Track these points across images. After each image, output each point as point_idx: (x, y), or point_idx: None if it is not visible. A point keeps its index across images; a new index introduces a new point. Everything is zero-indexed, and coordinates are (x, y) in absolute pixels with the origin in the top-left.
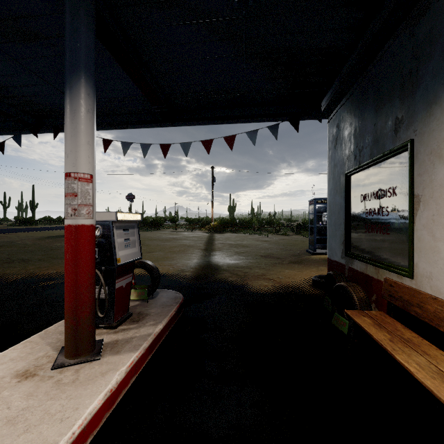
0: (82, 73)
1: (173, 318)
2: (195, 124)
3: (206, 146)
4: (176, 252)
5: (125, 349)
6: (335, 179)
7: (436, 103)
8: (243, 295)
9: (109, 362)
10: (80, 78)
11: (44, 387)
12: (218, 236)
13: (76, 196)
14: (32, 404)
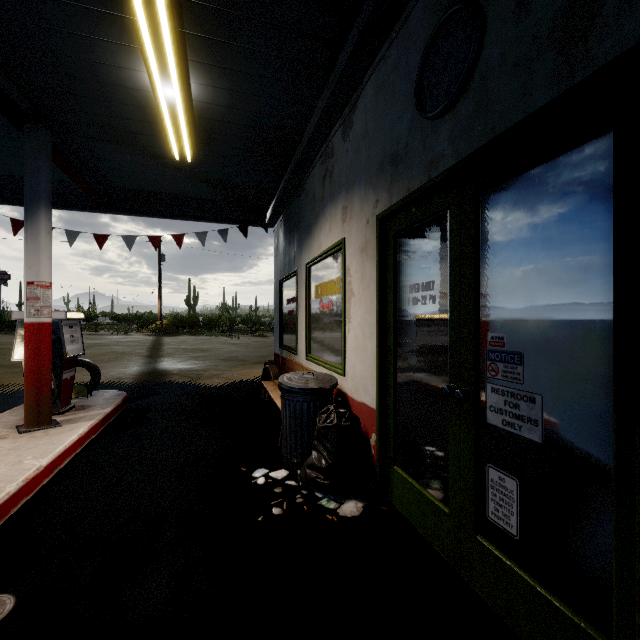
0: (44, 203)
1: (119, 407)
2: (139, 215)
3: (152, 241)
4: (105, 361)
5: (81, 421)
6: (277, 283)
7: (302, 252)
8: (193, 390)
9: (71, 426)
10: (43, 207)
11: (22, 439)
12: (168, 339)
13: (39, 300)
14: (21, 444)
